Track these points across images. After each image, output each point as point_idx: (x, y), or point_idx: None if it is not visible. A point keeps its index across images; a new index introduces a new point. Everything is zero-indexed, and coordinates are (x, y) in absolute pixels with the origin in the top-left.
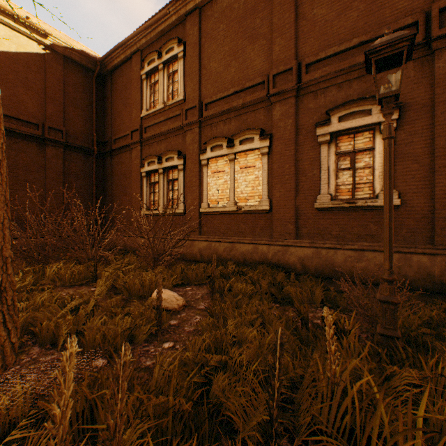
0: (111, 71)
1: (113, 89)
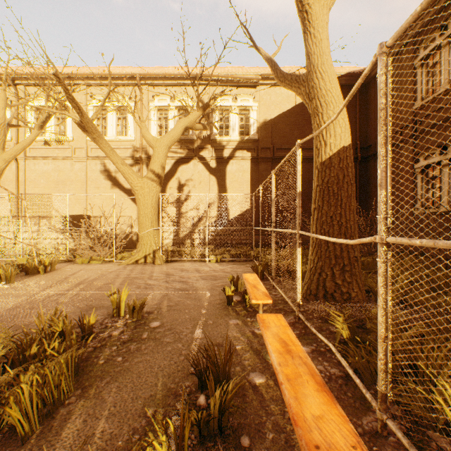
0: (374, 76)
1: (375, 93)
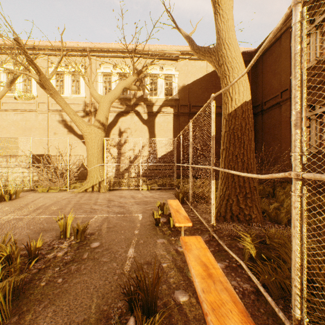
0: (262, 55)
1: (263, 67)
